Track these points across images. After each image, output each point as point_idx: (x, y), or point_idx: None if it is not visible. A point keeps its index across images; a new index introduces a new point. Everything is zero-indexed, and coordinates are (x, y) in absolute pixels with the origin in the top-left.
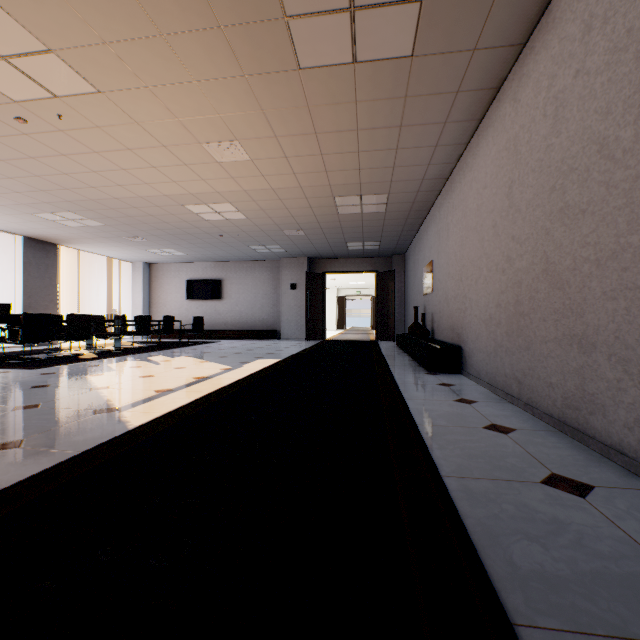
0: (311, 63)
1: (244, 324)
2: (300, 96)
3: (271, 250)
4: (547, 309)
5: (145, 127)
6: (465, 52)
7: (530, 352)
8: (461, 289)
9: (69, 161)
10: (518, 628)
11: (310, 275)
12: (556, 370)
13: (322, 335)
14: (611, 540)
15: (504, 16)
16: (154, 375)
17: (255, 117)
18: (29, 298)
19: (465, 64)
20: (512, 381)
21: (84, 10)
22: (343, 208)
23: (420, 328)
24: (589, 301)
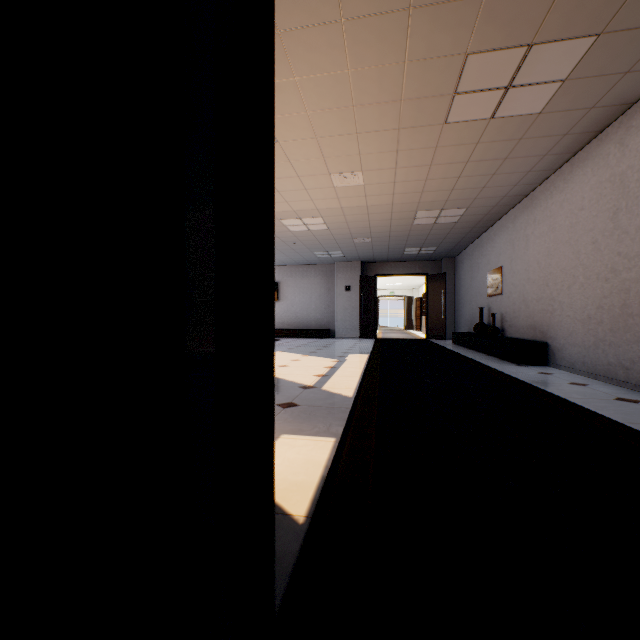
0: (456, 120)
1: (299, 324)
2: (434, 140)
3: (331, 255)
4: None
5: (293, 164)
6: (583, 109)
7: None
8: (547, 293)
9: None
10: None
11: (363, 278)
12: None
13: (374, 334)
14: None
15: (624, 87)
16: (287, 365)
17: (388, 155)
18: None
19: (580, 117)
20: (618, 368)
21: (308, 94)
22: (419, 220)
23: (491, 327)
24: None
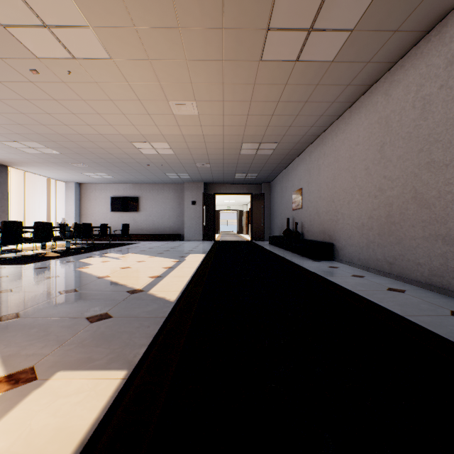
0: (269, 58)
1: (156, 230)
2: (252, 77)
3: (180, 176)
4: (416, 220)
5: (132, 86)
6: (362, 63)
7: (400, 245)
8: (333, 207)
9: (57, 104)
10: None
11: (206, 195)
12: (424, 255)
13: (213, 237)
14: None
15: (392, 46)
16: (130, 267)
17: (215, 87)
18: None
19: (359, 69)
20: (384, 263)
21: (131, 4)
22: (245, 150)
23: (295, 232)
24: (451, 215)
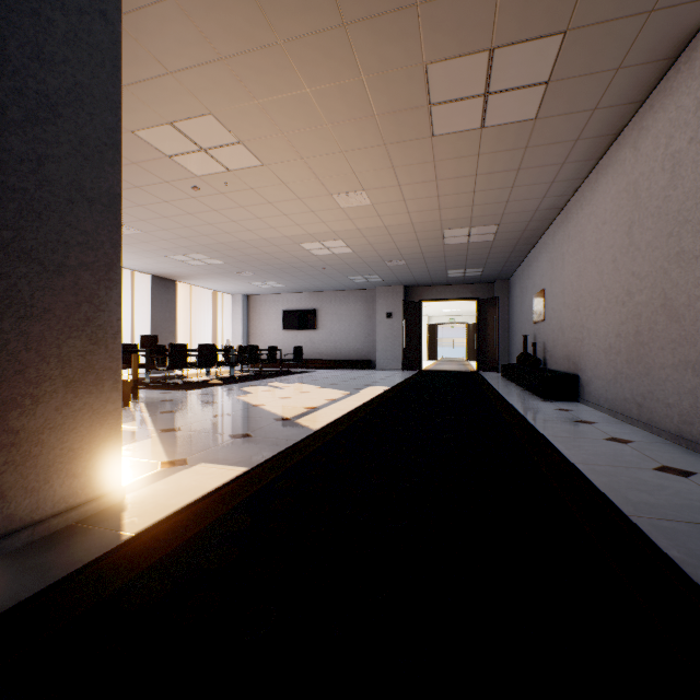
0: (443, 132)
1: (338, 354)
2: (428, 154)
3: (368, 280)
4: (665, 339)
5: (289, 186)
6: (585, 112)
7: (649, 377)
8: (578, 319)
9: (217, 214)
10: (629, 516)
11: (406, 304)
12: (673, 392)
13: (418, 365)
14: (699, 494)
15: (623, 85)
16: (290, 397)
17: (385, 172)
18: (155, 330)
19: (585, 120)
20: (632, 405)
21: (276, 116)
22: (450, 239)
23: (531, 358)
24: None
